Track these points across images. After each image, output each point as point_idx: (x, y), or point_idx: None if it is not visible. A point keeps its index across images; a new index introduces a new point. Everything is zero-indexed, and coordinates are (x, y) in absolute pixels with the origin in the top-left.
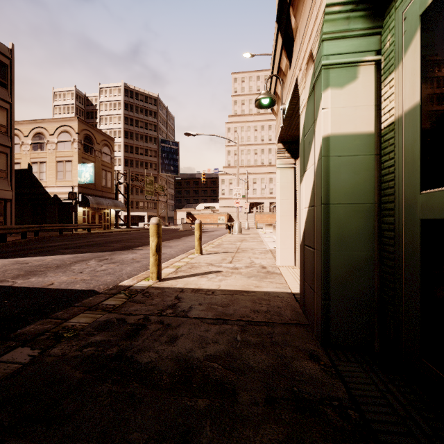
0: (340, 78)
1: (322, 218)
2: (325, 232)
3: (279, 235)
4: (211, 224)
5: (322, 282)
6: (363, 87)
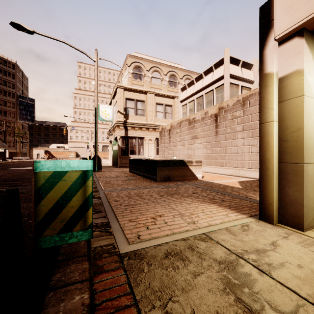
0: (114, 145)
1: (113, 156)
2: (113, 157)
3: (109, 159)
4: (65, 158)
5: (113, 161)
6: (116, 146)
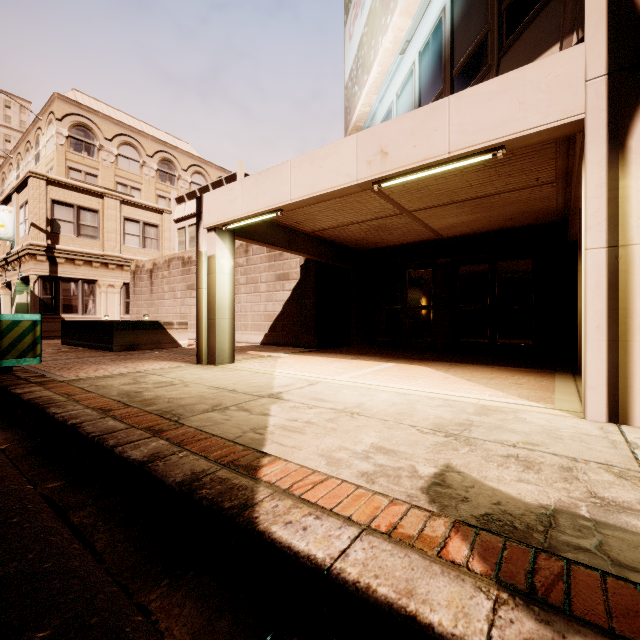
0: (20, 293)
1: None
2: None
3: None
4: None
5: None
6: (25, 295)
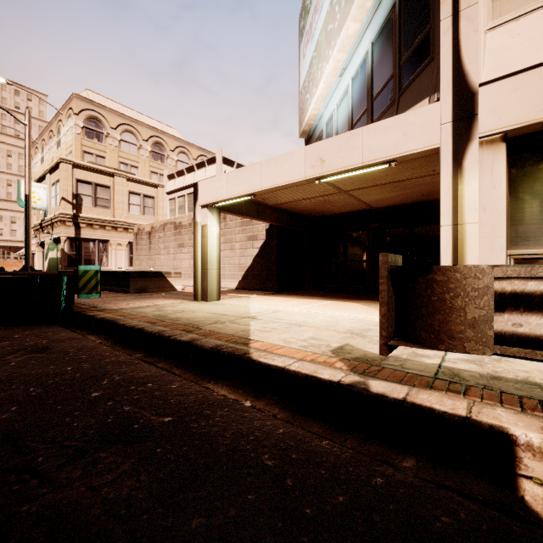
0: (52, 250)
1: (49, 268)
2: (50, 270)
3: None
4: None
5: None
6: (55, 252)
